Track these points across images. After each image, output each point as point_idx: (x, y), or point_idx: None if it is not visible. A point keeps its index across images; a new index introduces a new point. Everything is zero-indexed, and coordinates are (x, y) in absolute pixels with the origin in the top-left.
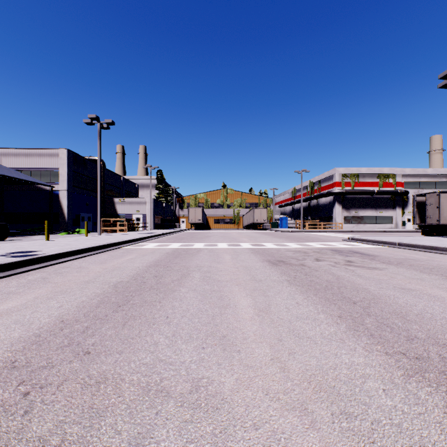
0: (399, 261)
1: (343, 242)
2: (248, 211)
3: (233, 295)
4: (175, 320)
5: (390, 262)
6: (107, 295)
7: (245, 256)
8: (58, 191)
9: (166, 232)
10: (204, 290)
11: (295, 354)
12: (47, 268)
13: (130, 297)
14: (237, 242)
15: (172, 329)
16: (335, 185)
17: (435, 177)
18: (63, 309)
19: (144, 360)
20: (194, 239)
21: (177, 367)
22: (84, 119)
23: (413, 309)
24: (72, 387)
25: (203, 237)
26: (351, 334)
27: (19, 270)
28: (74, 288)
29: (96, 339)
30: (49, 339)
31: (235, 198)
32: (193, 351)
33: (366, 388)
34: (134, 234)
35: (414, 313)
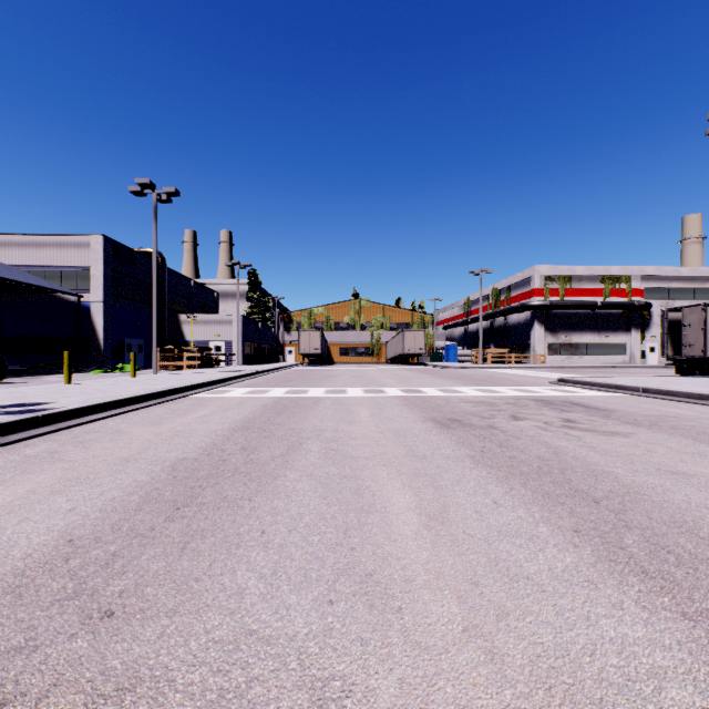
0: (653, 420)
1: (551, 387)
2: (395, 336)
3: (379, 485)
4: (277, 538)
5: (638, 421)
6: (158, 485)
7: (394, 411)
8: (89, 302)
9: (263, 370)
10: (329, 476)
11: (509, 617)
12: (61, 433)
13: (199, 489)
14: (379, 387)
15: (271, 558)
16: (534, 294)
17: (694, 281)
18: (75, 514)
19: (217, 631)
20: (308, 382)
21: (281, 650)
22: (129, 187)
23: (705, 515)
24: (67, 702)
25: (323, 378)
26: (606, 569)
27: (12, 438)
28: (101, 472)
29: (128, 582)
30: (40, 582)
31: (373, 314)
32: (311, 610)
33: (667, 706)
34: (211, 372)
35: (708, 523)
